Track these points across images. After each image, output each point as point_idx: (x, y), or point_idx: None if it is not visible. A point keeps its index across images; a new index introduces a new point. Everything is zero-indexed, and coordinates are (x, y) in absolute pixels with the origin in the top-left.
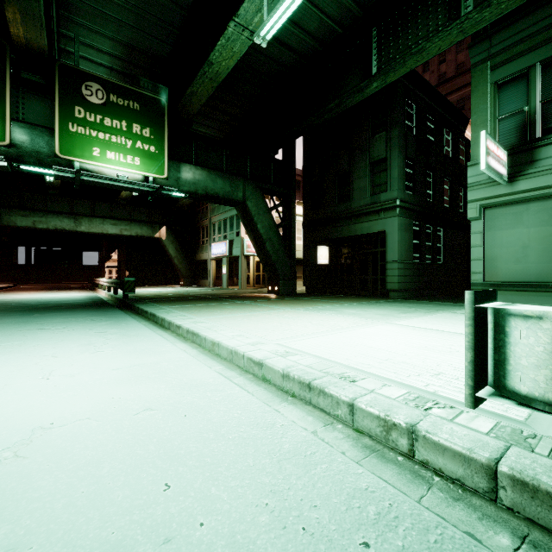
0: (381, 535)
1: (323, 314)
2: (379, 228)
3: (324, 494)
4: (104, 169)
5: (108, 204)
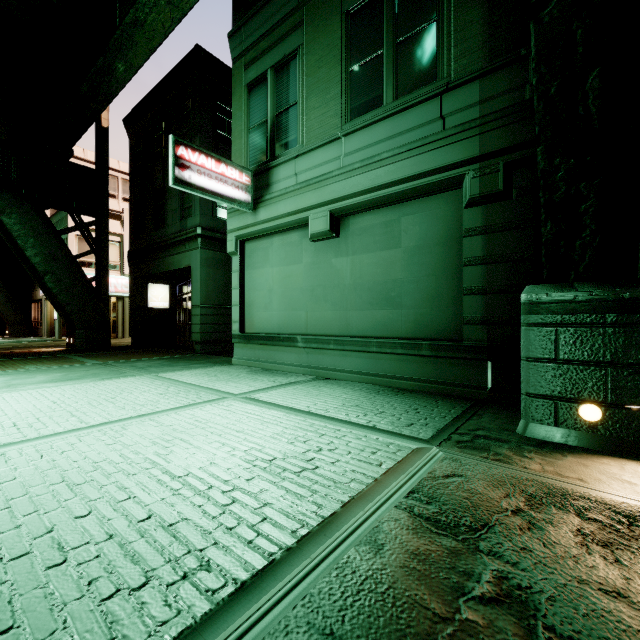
0: None
1: None
2: (186, 262)
3: None
4: None
5: None
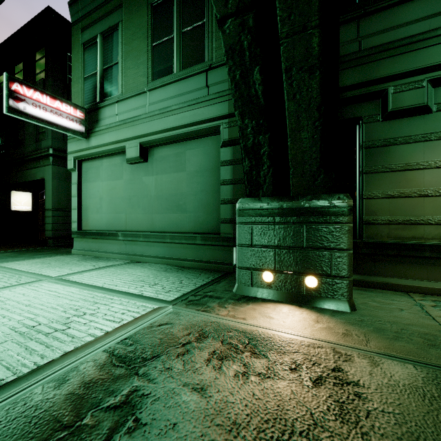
0: None
1: None
2: (40, 175)
3: None
4: None
5: None
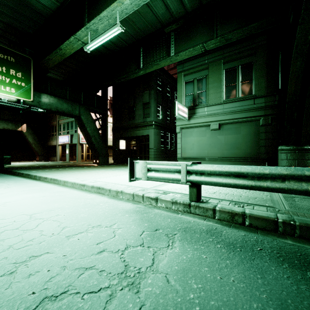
0: (105, 203)
1: (116, 171)
2: (146, 133)
3: (96, 201)
4: None
5: None
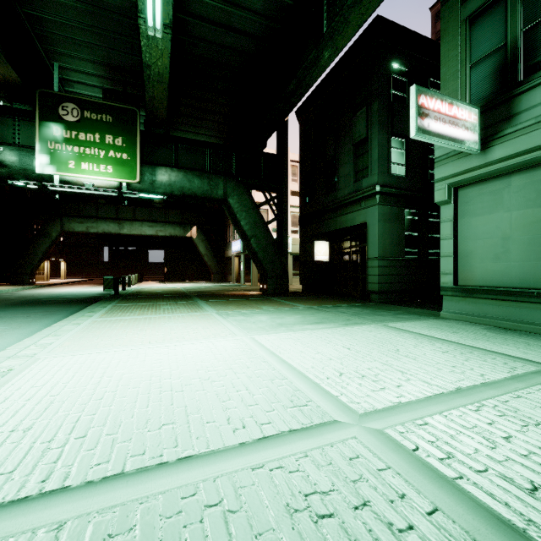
0: None
1: (221, 320)
2: (360, 219)
3: None
4: (82, 179)
5: (147, 209)
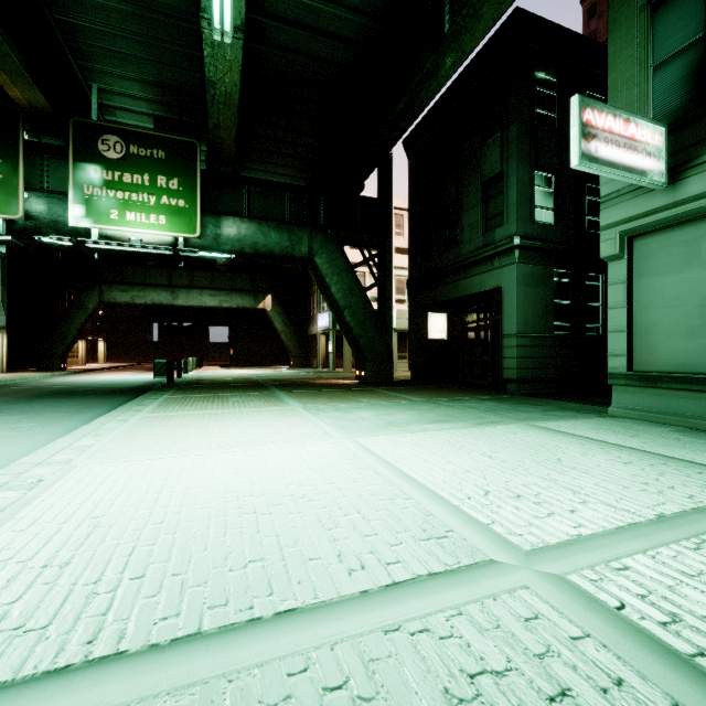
0: None
1: (310, 417)
2: (493, 283)
3: None
4: (128, 233)
5: (207, 273)
